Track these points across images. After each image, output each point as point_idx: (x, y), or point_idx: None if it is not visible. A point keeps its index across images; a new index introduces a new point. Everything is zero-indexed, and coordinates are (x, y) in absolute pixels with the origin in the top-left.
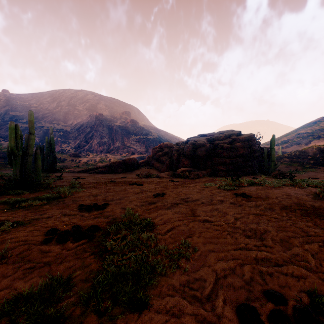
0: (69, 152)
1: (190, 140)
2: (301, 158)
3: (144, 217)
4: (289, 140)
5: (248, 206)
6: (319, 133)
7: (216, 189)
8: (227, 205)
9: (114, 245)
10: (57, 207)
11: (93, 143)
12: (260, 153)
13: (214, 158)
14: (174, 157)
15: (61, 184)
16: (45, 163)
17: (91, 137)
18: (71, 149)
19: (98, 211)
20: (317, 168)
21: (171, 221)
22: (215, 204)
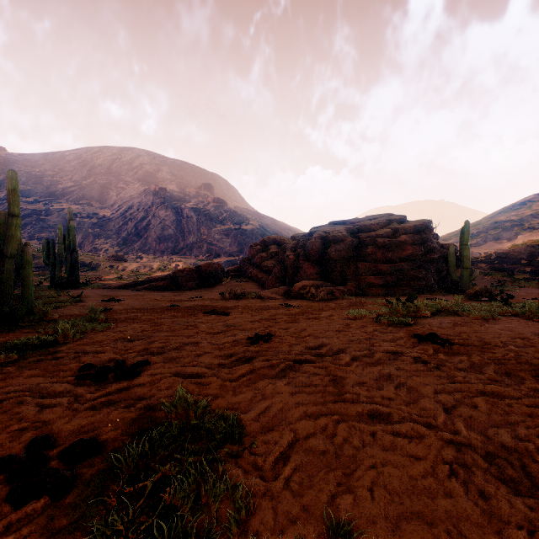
0: (107, 252)
1: (317, 231)
2: (509, 263)
3: (220, 410)
4: (480, 233)
5: (456, 368)
6: (531, 221)
7: (374, 323)
8: (410, 367)
9: (115, 532)
10: (31, 372)
11: (150, 237)
12: (440, 254)
13: (361, 263)
14: (289, 261)
15: (74, 311)
16: (57, 271)
17: (146, 228)
18: (111, 247)
19: (118, 385)
20: (538, 280)
21: (288, 421)
22: (382, 362)
